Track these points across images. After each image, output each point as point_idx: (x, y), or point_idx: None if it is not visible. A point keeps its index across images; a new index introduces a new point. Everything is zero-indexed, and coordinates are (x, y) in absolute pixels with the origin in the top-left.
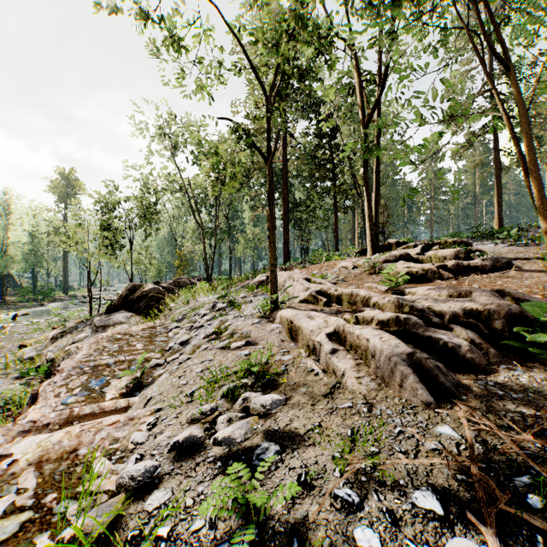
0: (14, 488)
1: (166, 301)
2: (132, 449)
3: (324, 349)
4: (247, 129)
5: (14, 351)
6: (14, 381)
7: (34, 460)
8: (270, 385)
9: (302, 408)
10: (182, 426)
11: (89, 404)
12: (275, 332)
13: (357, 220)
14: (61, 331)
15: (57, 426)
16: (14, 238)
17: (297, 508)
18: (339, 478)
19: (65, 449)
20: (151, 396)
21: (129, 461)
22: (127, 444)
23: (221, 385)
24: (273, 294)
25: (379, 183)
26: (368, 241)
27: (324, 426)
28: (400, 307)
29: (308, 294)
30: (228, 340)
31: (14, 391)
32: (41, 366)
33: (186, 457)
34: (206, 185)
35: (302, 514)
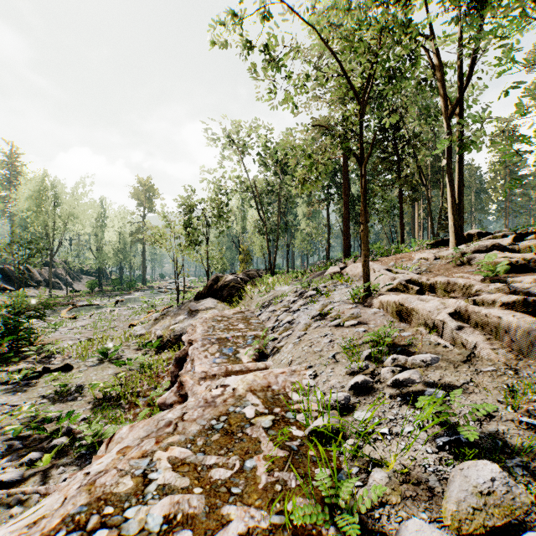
0: (248, 403)
1: (245, 290)
2: (309, 390)
3: (449, 326)
4: (342, 134)
5: (125, 329)
6: (135, 351)
7: (247, 389)
8: (404, 353)
9: (445, 369)
10: (344, 377)
11: (233, 365)
12: (379, 314)
13: (417, 212)
14: (162, 313)
15: (221, 376)
16: (107, 238)
17: (485, 426)
18: (513, 412)
19: (262, 385)
20: (289, 359)
21: (318, 395)
22: (303, 386)
23: (358, 351)
24: (366, 282)
25: (462, 173)
26: (451, 232)
27: (476, 381)
28: (511, 293)
29: (397, 283)
30: (340, 319)
31: (145, 358)
32: (152, 341)
33: (365, 394)
34: (266, 184)
35: (494, 430)
